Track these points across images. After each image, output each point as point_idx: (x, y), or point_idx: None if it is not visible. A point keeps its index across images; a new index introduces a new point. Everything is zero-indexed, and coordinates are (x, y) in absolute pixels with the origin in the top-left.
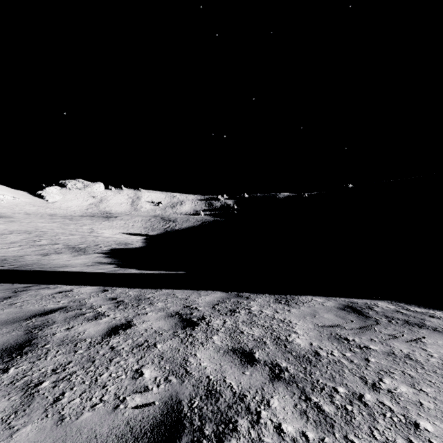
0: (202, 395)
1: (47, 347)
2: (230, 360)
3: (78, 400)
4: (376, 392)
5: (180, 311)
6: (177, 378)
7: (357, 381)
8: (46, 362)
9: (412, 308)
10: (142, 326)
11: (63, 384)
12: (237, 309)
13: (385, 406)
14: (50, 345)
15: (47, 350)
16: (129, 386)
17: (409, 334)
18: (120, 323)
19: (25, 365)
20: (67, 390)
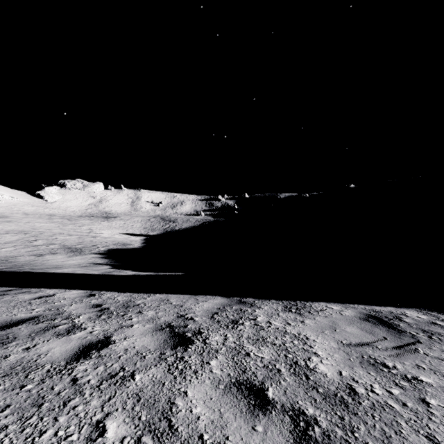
0: None
1: None
2: (233, 404)
3: None
4: None
5: (172, 322)
6: (155, 439)
7: None
8: None
9: None
10: (122, 344)
11: None
12: (240, 320)
13: None
14: None
15: None
16: None
17: None
18: (96, 340)
19: None
20: None
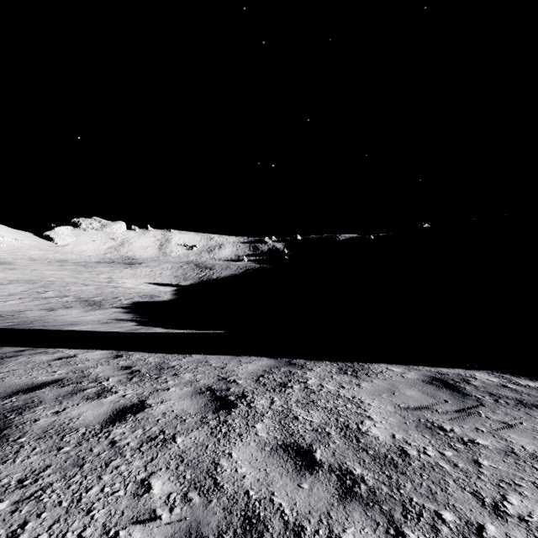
0: (237, 527)
1: (21, 442)
2: (279, 464)
3: (44, 537)
4: (501, 520)
5: (213, 385)
6: (201, 495)
7: (469, 499)
8: (12, 467)
9: (522, 381)
10: (159, 408)
11: (28, 507)
12: (288, 383)
13: None
14: (26, 437)
15: (19, 447)
16: (128, 510)
17: (528, 421)
18: (130, 403)
19: None
20: (32, 517)
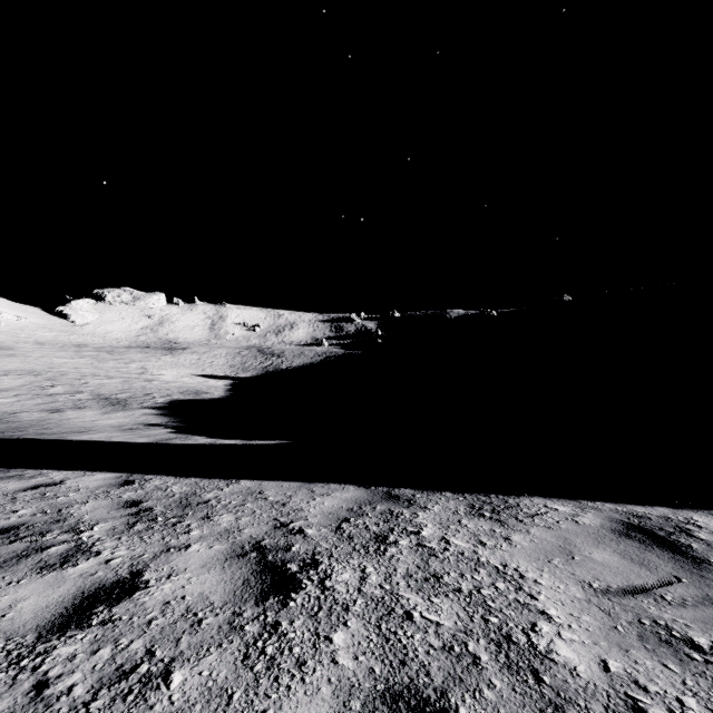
0: None
1: None
2: None
3: None
4: None
5: (264, 538)
6: None
7: None
8: None
9: None
10: (161, 590)
11: None
12: (390, 535)
13: None
14: None
15: None
16: None
17: None
18: (112, 579)
19: None
20: None
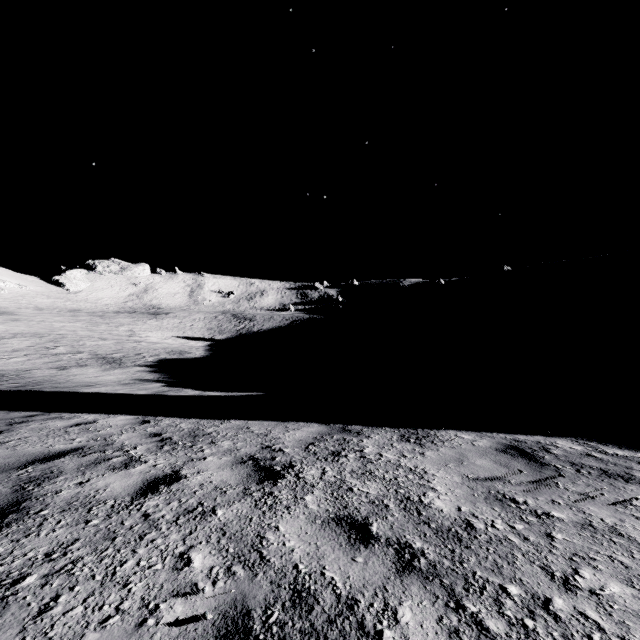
0: (285, 600)
1: (43, 515)
2: (331, 538)
3: (80, 610)
4: (571, 593)
5: (256, 454)
6: (246, 568)
7: (538, 573)
8: (37, 540)
9: (609, 450)
10: (196, 479)
11: (59, 580)
12: (342, 452)
13: (590, 621)
14: (48, 510)
15: (43, 520)
16: (167, 584)
17: (611, 493)
18: (162, 474)
19: (3, 545)
20: (64, 590)
